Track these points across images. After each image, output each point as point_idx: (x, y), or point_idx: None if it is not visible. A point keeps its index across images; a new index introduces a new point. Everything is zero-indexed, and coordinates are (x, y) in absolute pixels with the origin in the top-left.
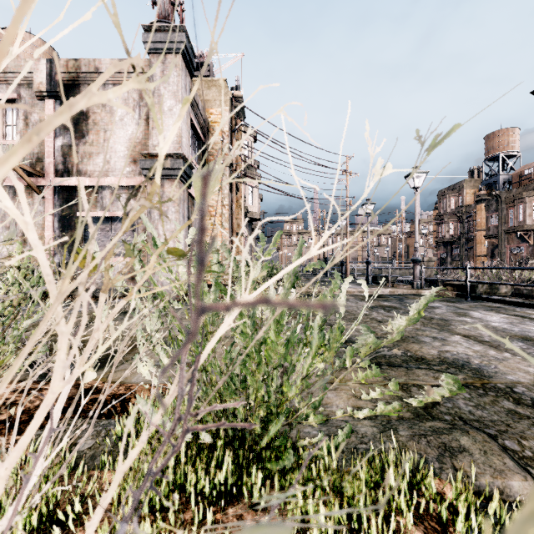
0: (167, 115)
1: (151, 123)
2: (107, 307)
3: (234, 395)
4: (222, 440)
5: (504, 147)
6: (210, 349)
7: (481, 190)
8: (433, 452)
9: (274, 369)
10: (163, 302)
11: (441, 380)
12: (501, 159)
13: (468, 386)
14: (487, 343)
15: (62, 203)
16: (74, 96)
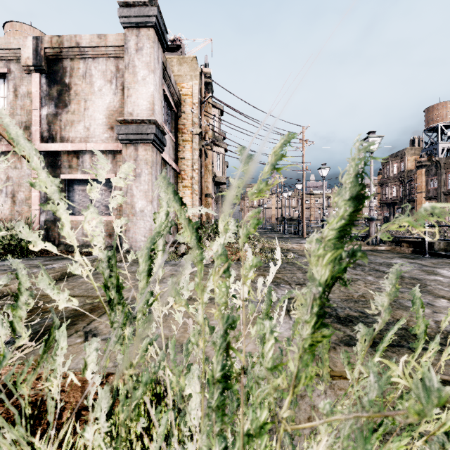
0: (140, 84)
1: (126, 92)
2: None
3: None
4: None
5: (442, 118)
6: None
7: (422, 157)
8: None
9: None
10: None
11: None
12: (439, 129)
13: None
14: None
15: (47, 166)
16: (58, 69)
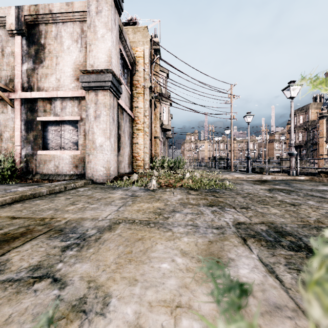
0: (100, 41)
1: (88, 48)
2: None
3: None
4: None
5: None
6: None
7: (323, 110)
8: None
9: None
10: None
11: None
12: None
13: None
14: None
15: (26, 111)
16: (35, 32)
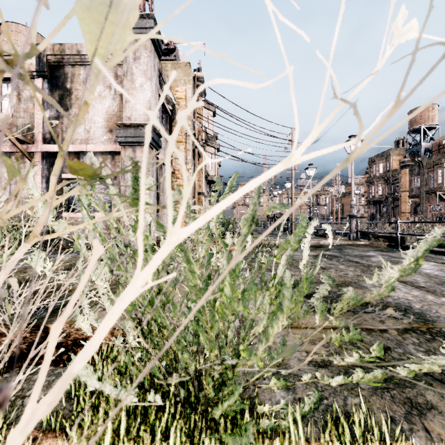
0: (138, 91)
1: (125, 98)
2: (44, 254)
3: (186, 352)
4: (173, 399)
5: (425, 120)
6: (107, 329)
7: (406, 157)
8: (399, 410)
9: (229, 323)
10: (105, 248)
11: (388, 325)
12: (422, 131)
13: (415, 331)
14: (424, 288)
15: (49, 166)
16: (59, 75)
